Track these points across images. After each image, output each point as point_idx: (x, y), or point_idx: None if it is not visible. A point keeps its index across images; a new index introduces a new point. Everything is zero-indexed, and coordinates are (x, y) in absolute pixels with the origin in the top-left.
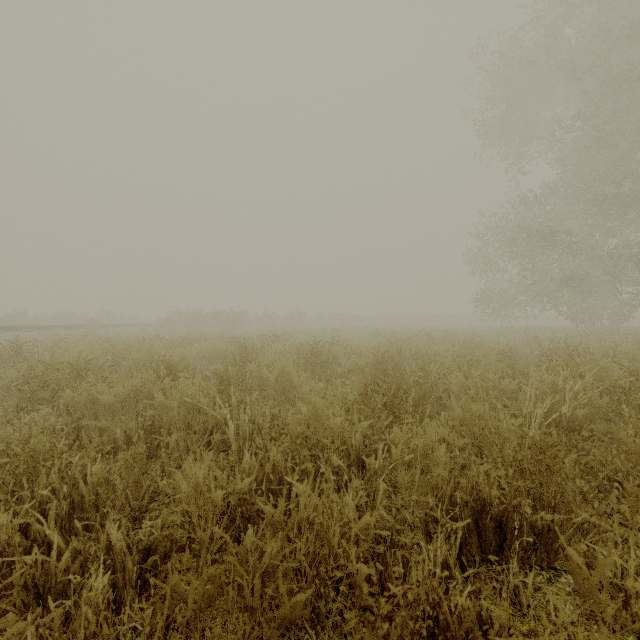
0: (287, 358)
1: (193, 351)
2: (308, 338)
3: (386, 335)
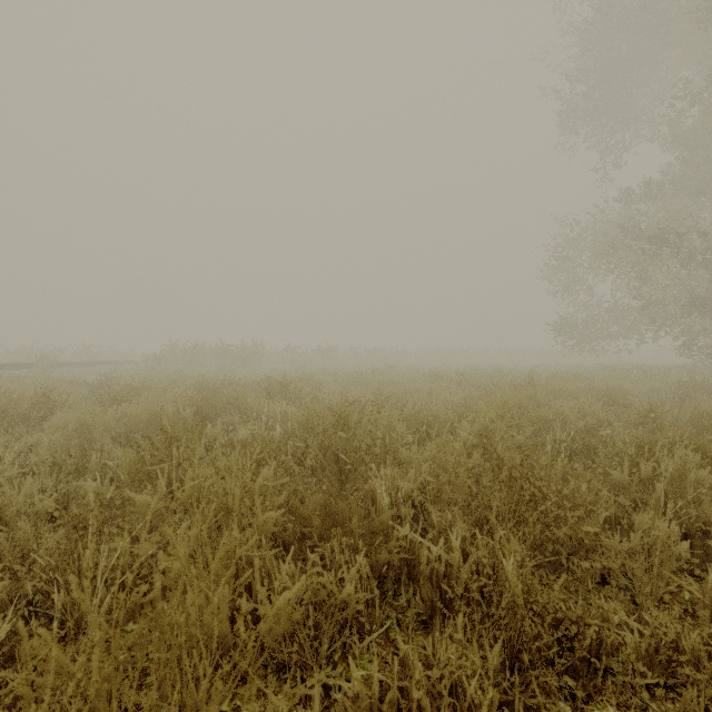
0: (278, 446)
1: (106, 418)
2: (338, 382)
3: (451, 378)
